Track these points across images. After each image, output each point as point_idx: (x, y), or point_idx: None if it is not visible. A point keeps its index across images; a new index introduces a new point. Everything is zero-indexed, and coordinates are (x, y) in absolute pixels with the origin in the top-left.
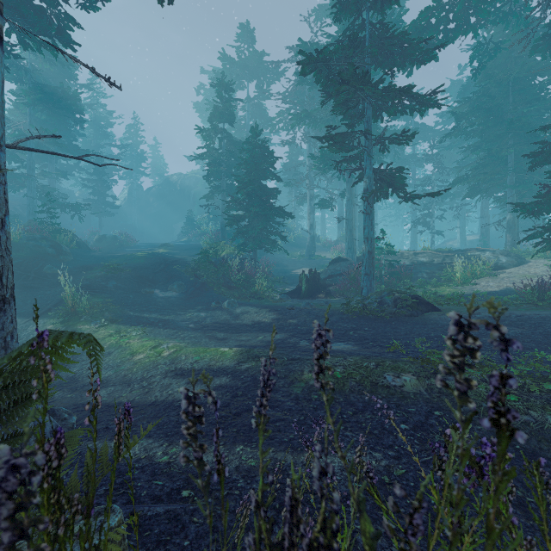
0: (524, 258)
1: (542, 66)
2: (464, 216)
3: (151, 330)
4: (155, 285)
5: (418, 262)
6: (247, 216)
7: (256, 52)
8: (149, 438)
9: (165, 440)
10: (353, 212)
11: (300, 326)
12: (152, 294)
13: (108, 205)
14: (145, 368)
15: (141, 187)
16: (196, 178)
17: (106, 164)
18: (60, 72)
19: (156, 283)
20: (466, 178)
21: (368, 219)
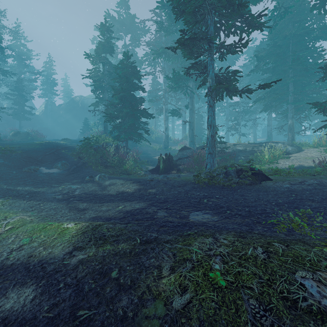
0: (301, 148)
1: (309, 28)
2: (256, 126)
3: (13, 202)
4: (42, 164)
5: (237, 150)
6: (120, 115)
7: (130, 15)
8: None
9: None
10: (194, 117)
11: (158, 195)
12: (37, 170)
13: (25, 112)
14: None
15: (54, 103)
16: (92, 99)
17: None
18: None
19: (43, 162)
20: (263, 98)
21: (211, 110)
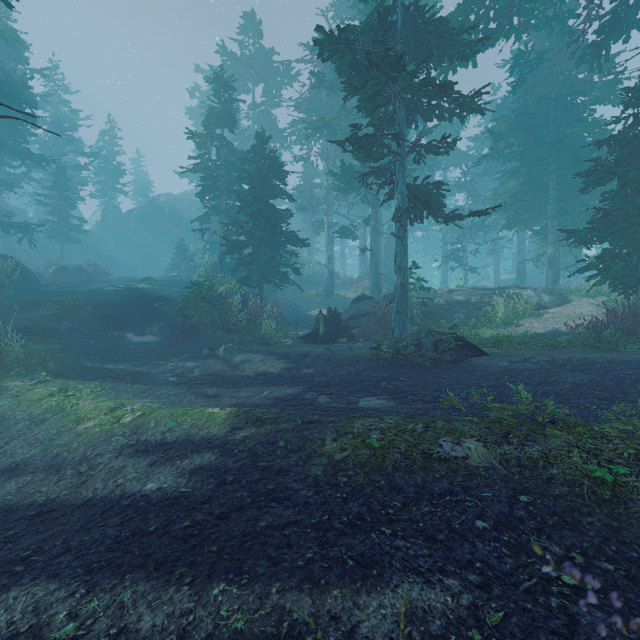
0: (567, 297)
1: (585, 84)
2: (498, 252)
3: (114, 386)
4: (128, 327)
5: (454, 300)
6: (251, 242)
7: (263, 49)
8: (52, 580)
9: (83, 581)
10: (379, 242)
11: (318, 377)
12: (123, 338)
13: (72, 228)
14: (90, 443)
15: (119, 209)
16: (190, 200)
17: (5, 116)
18: (3, 52)
19: (129, 325)
20: (504, 207)
21: (400, 244)
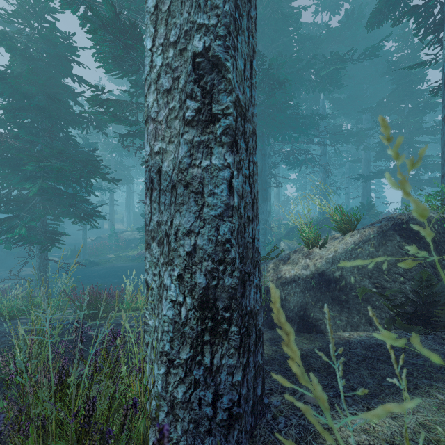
0: None
1: None
2: None
3: None
4: None
5: (137, 238)
6: None
7: None
8: None
9: None
10: (113, 210)
11: None
12: None
13: None
14: None
15: None
16: None
17: None
18: None
19: None
20: None
21: (83, 231)
